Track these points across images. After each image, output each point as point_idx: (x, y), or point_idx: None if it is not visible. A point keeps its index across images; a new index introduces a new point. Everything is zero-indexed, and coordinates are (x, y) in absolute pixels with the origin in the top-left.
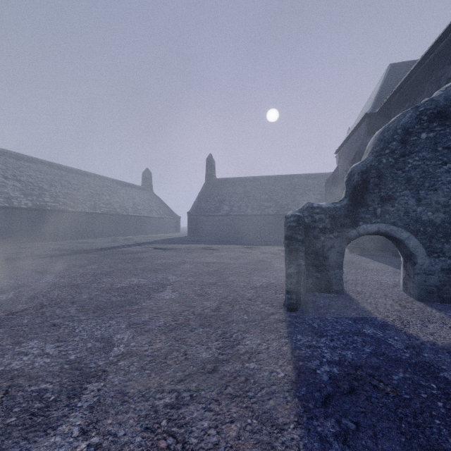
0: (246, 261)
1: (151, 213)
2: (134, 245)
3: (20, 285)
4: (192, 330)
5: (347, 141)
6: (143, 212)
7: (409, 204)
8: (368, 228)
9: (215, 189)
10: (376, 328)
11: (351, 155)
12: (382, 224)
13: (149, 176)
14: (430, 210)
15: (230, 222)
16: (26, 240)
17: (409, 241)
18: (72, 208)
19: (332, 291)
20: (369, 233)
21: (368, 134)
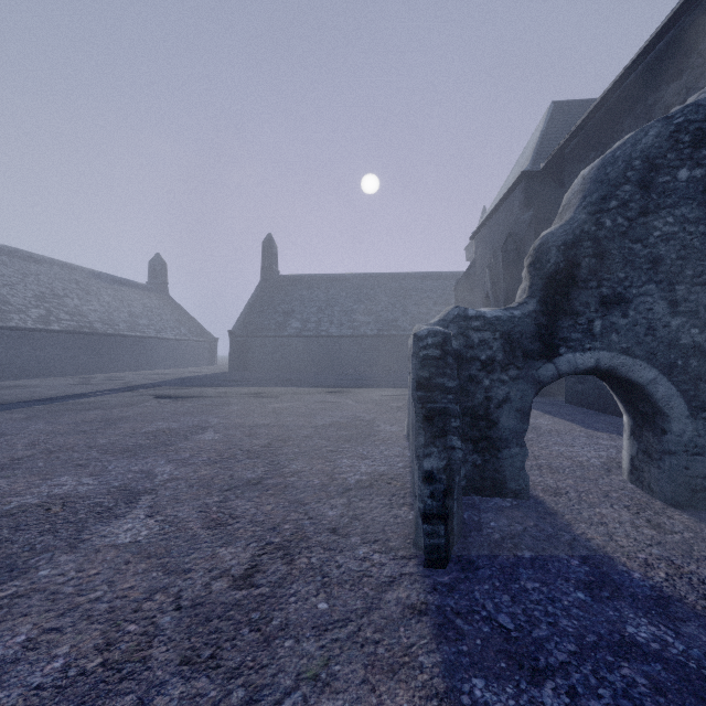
0: (328, 420)
1: (164, 331)
2: (119, 391)
3: None
4: (144, 700)
5: (490, 218)
6: (148, 330)
7: (656, 311)
8: (578, 361)
9: (277, 293)
10: (651, 614)
11: (496, 241)
12: (605, 352)
13: (160, 268)
14: (695, 324)
15: (303, 347)
16: None
17: (657, 387)
18: None
19: (507, 492)
20: (579, 371)
21: (526, 205)
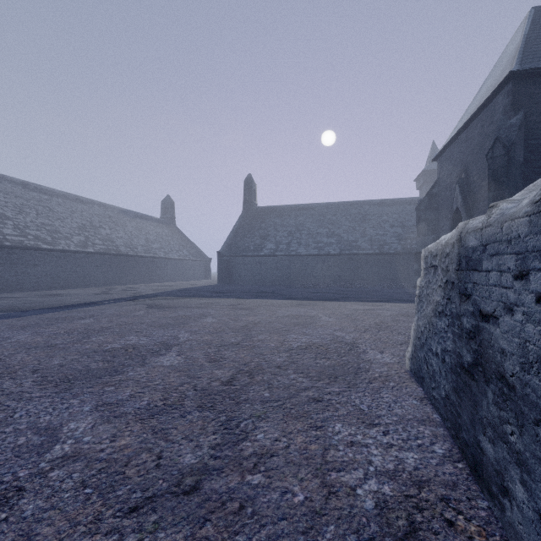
0: (303, 340)
1: (171, 253)
2: (124, 300)
3: None
4: None
5: (460, 135)
6: (159, 252)
7: None
8: None
9: (255, 221)
10: None
11: (468, 155)
12: None
13: (170, 205)
14: None
15: (276, 265)
16: None
17: None
18: (48, 244)
19: None
20: None
21: (514, 109)
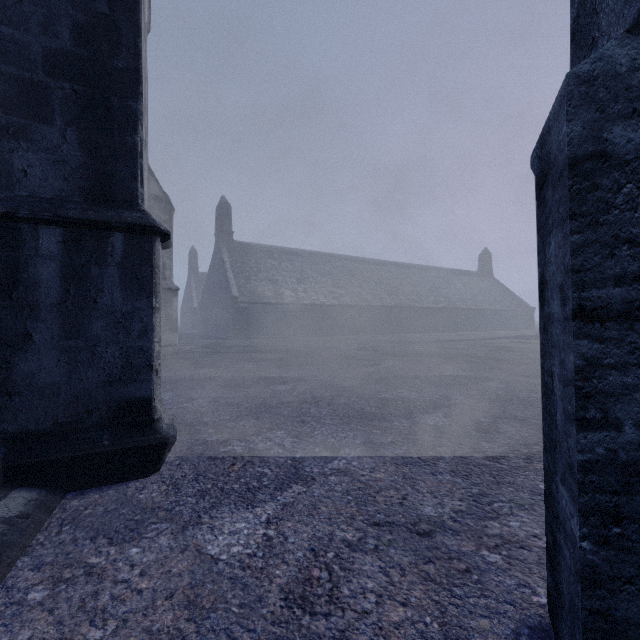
0: None
1: (493, 304)
2: (488, 339)
3: (450, 350)
4: None
5: None
6: (483, 304)
7: None
8: None
9: None
10: None
11: None
12: None
13: (487, 258)
14: None
15: None
16: (391, 332)
17: None
18: (419, 304)
19: None
20: None
21: None
